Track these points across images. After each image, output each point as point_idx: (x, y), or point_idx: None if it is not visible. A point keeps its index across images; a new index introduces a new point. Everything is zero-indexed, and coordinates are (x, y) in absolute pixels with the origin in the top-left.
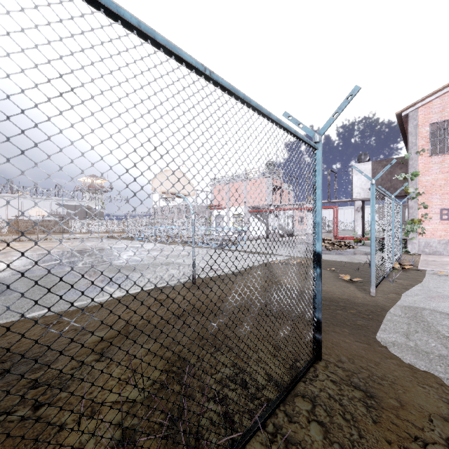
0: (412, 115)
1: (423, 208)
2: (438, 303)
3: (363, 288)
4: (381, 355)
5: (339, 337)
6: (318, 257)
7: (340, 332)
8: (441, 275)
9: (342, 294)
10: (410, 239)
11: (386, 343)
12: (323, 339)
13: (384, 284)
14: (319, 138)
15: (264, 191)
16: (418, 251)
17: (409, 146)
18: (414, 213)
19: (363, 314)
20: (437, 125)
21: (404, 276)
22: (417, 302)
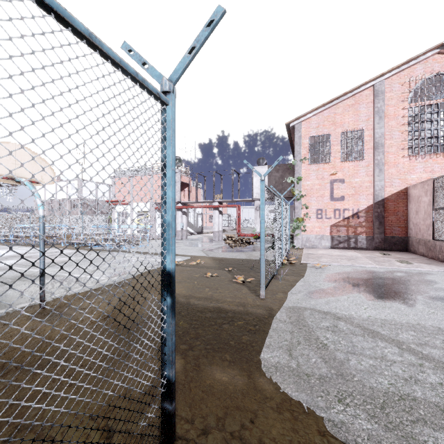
0: (297, 127)
1: (305, 208)
2: (316, 300)
3: (254, 290)
4: (260, 395)
5: (216, 373)
6: (168, 279)
7: (219, 364)
8: (318, 268)
9: (233, 300)
10: (296, 235)
11: (269, 368)
12: (193, 386)
13: (274, 282)
14: (169, 86)
15: None
16: (301, 245)
17: (295, 154)
18: (299, 213)
19: (251, 325)
20: (314, 139)
21: (291, 271)
22: (300, 300)
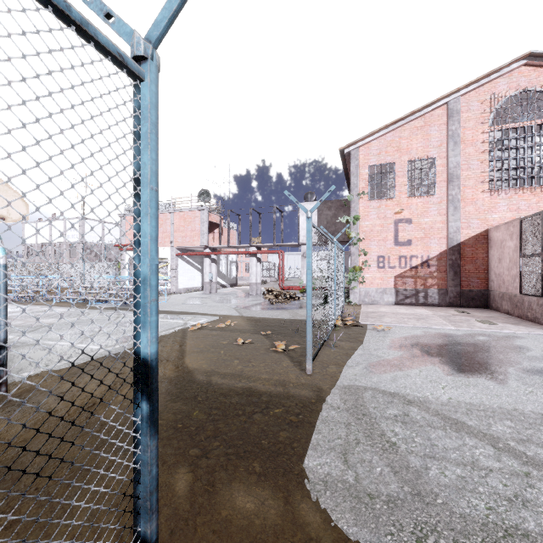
0: (354, 154)
1: (363, 255)
2: (379, 375)
3: (299, 361)
4: (302, 534)
5: (238, 497)
6: (144, 372)
7: (243, 480)
8: (380, 330)
9: (270, 377)
10: (352, 288)
11: (316, 484)
12: (200, 522)
13: (324, 350)
14: (145, 47)
15: (198, 229)
16: (359, 301)
17: (351, 188)
18: (355, 260)
19: (292, 414)
20: (375, 168)
21: (346, 335)
22: (358, 376)
